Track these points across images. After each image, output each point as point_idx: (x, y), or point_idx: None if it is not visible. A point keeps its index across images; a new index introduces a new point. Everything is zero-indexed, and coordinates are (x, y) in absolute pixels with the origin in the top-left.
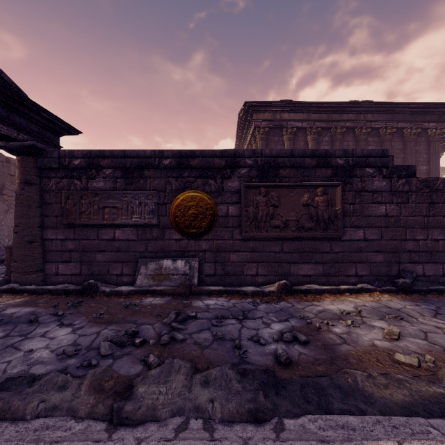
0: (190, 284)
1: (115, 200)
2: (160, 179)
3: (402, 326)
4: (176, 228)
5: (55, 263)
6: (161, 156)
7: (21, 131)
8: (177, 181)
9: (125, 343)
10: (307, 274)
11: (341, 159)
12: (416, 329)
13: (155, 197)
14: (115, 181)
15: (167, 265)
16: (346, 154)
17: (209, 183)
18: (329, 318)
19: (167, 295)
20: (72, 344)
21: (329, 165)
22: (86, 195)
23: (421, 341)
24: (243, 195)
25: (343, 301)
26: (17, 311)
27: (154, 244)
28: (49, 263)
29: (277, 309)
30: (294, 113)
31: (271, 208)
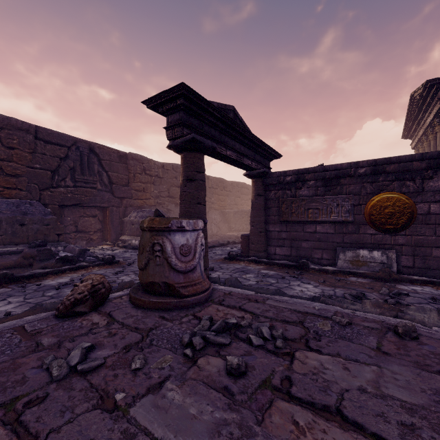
0: (389, 271)
1: (317, 203)
2: (355, 185)
3: None
4: (370, 224)
5: (273, 247)
6: (356, 166)
7: (258, 163)
8: (372, 186)
9: (361, 297)
10: None
11: None
12: None
13: (351, 199)
14: (316, 190)
15: (363, 254)
16: None
17: (406, 184)
18: None
19: (367, 278)
20: (322, 292)
21: None
22: (295, 201)
23: None
24: None
25: None
26: (268, 272)
27: (350, 237)
28: (270, 246)
29: None
30: None
31: None
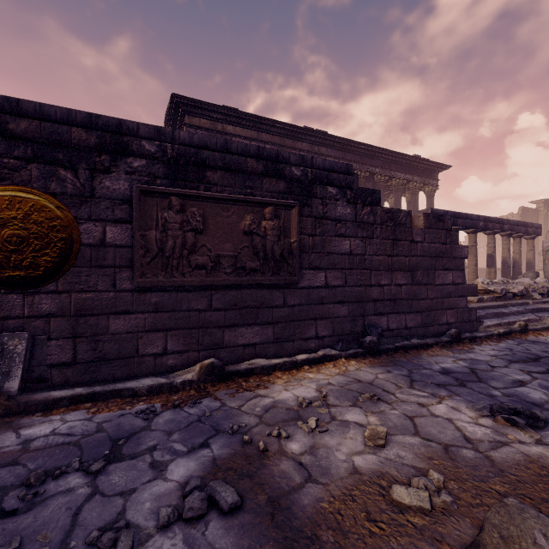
0: None
1: None
2: None
3: (382, 412)
4: None
5: None
6: None
7: None
8: None
9: None
10: (251, 343)
11: (298, 169)
12: (400, 415)
13: None
14: None
15: None
16: (304, 162)
17: (60, 175)
18: (282, 421)
19: None
20: None
21: (282, 174)
22: None
23: (414, 439)
24: (137, 207)
25: (301, 381)
26: None
27: None
28: None
29: (192, 419)
30: (241, 127)
31: (191, 234)
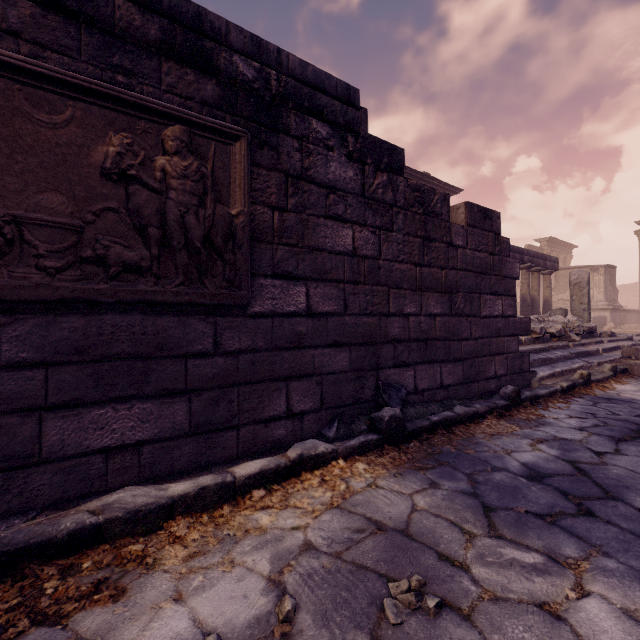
0: None
1: None
2: None
3: None
4: None
5: None
6: None
7: None
8: None
9: None
10: (126, 443)
11: (248, 62)
12: None
13: None
14: None
15: None
16: (262, 52)
17: None
18: None
19: None
20: None
21: (211, 63)
22: None
23: None
24: None
25: (234, 545)
26: None
27: None
28: None
29: None
30: None
31: None
